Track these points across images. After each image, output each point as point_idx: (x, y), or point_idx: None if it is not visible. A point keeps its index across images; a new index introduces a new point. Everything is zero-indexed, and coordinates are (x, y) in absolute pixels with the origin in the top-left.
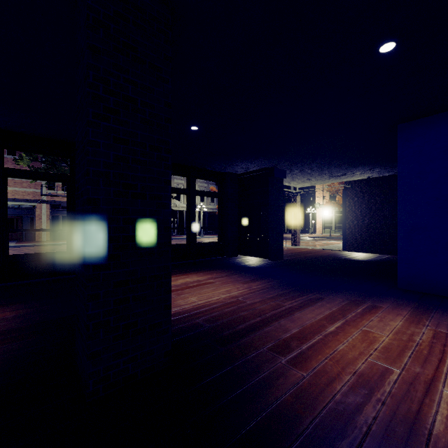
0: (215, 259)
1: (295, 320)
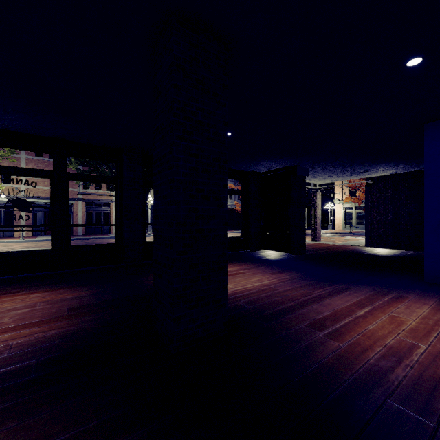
0: (240, 252)
1: (326, 305)
